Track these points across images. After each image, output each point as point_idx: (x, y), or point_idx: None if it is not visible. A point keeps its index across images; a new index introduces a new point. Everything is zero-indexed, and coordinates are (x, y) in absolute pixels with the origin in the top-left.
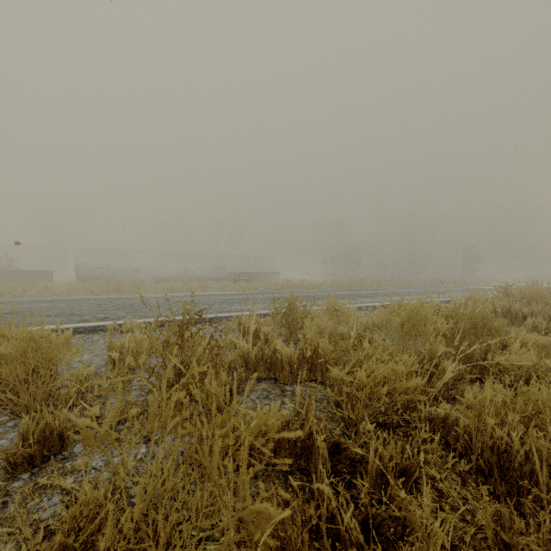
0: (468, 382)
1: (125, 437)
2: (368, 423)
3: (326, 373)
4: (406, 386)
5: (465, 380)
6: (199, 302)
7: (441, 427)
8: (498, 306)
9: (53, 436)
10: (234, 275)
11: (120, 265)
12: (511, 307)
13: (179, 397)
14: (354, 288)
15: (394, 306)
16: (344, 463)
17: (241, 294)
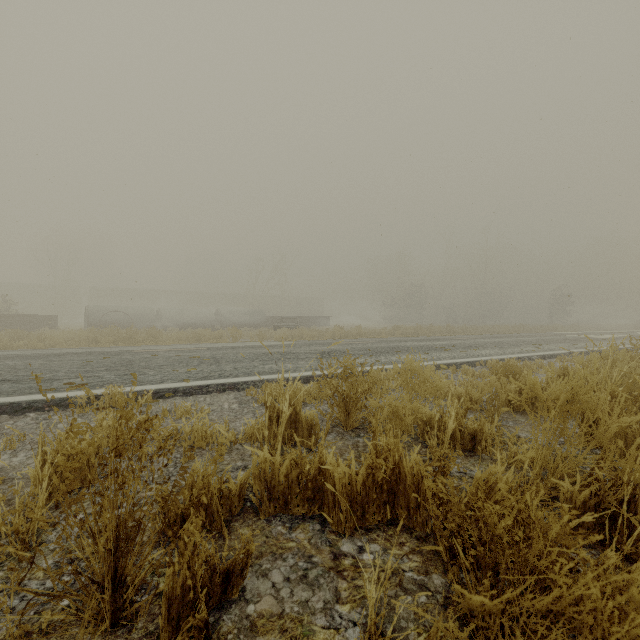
0: None
1: None
2: None
3: (417, 512)
4: None
5: None
6: (222, 358)
7: None
8: None
9: None
10: (276, 321)
11: (138, 308)
12: None
13: None
14: (423, 338)
15: (535, 386)
16: None
17: (280, 346)
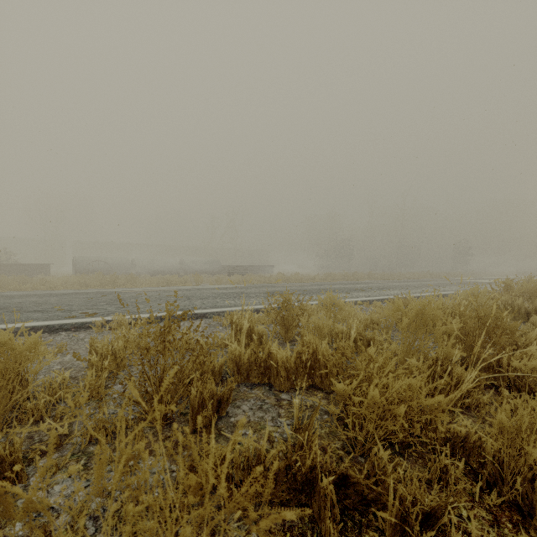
0: (482, 389)
1: (94, 463)
2: (381, 448)
3: (326, 379)
4: (425, 404)
5: (480, 387)
6: (192, 296)
7: (460, 446)
8: (500, 301)
9: (4, 466)
10: (229, 269)
11: (116, 259)
12: (514, 303)
13: (137, 448)
14: (348, 282)
15: (400, 305)
16: (353, 499)
17: (235, 288)
